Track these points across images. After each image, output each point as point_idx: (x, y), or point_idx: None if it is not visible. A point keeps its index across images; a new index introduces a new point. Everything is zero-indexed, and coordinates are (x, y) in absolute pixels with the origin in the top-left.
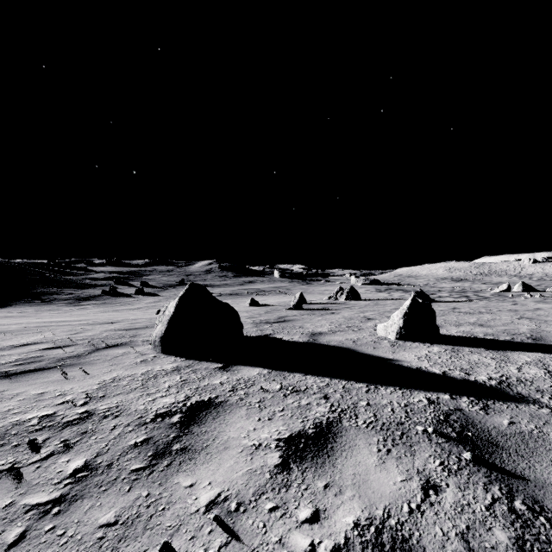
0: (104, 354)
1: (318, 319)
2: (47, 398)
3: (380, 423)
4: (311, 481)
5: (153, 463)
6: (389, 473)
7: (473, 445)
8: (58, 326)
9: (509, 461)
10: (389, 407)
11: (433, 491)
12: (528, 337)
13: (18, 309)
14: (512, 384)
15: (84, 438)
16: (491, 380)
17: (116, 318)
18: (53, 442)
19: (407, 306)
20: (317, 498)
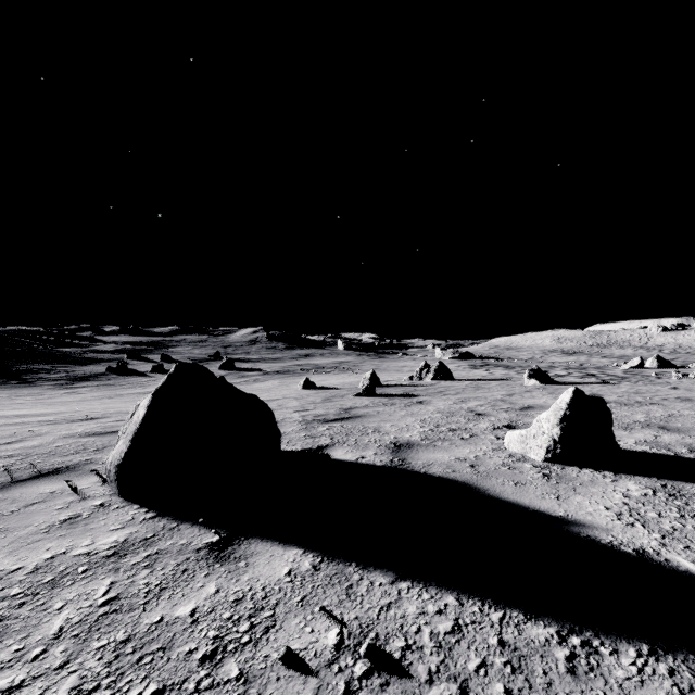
0: (14, 495)
1: (402, 414)
2: None
3: None
4: None
5: None
6: None
7: None
8: (1, 426)
9: None
10: None
11: None
12: None
13: None
14: None
15: None
16: None
17: (105, 410)
18: None
19: (566, 404)
20: None
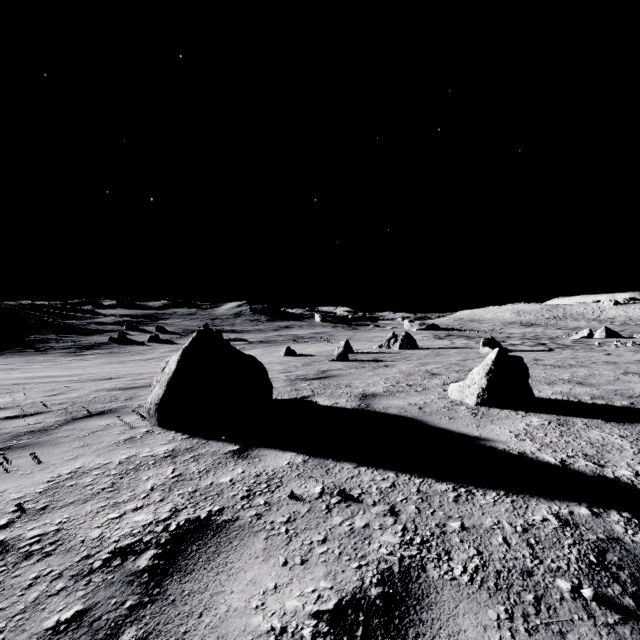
0: (80, 427)
1: (369, 374)
2: None
3: (492, 571)
4: None
5: None
6: None
7: None
8: (39, 383)
9: None
10: (498, 534)
11: None
12: None
13: (5, 360)
14: None
15: None
16: (639, 478)
17: (118, 372)
18: None
19: (492, 360)
20: None
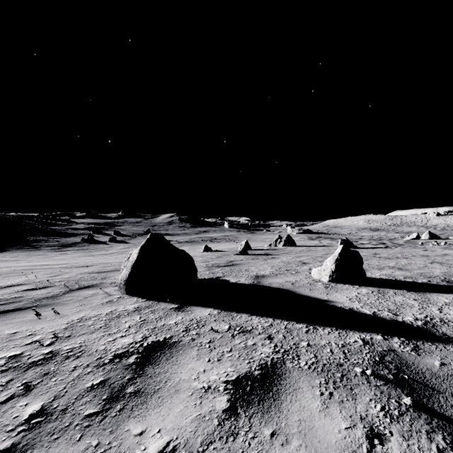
0: (76, 294)
1: (261, 263)
2: (18, 337)
3: (321, 364)
4: (258, 429)
5: (106, 408)
6: (333, 419)
7: (411, 388)
8: (41, 269)
9: (447, 405)
10: (328, 348)
11: (378, 440)
12: (442, 280)
13: (11, 254)
14: (437, 324)
15: (45, 380)
16: (417, 321)
17: (92, 262)
18: (15, 383)
19: (338, 253)
20: (264, 448)
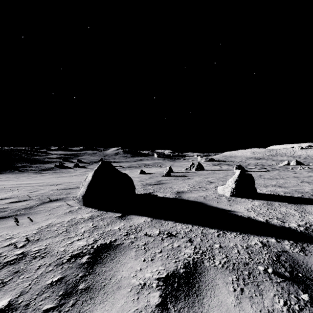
0: (47, 206)
1: (181, 182)
2: None
3: (231, 263)
4: None
5: (61, 303)
6: None
7: (305, 284)
8: (24, 187)
9: None
10: (235, 249)
11: None
12: (312, 195)
13: (5, 175)
14: None
15: (15, 277)
16: (300, 227)
17: (61, 181)
18: None
19: (237, 175)
20: None
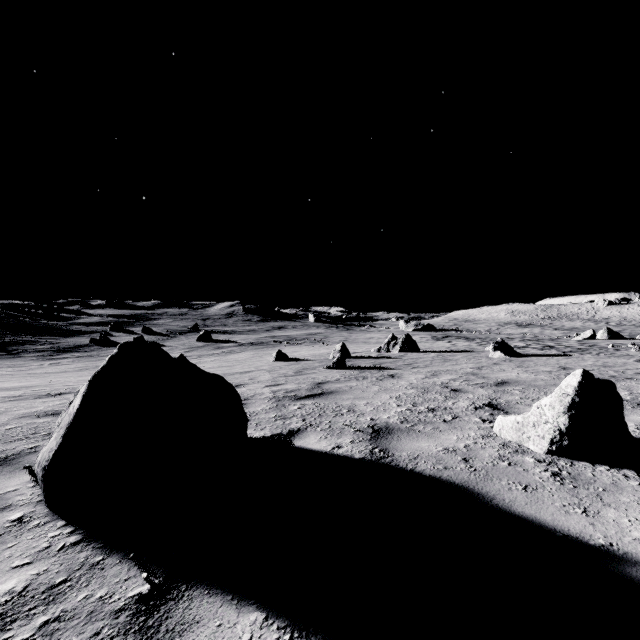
0: None
1: (375, 390)
2: None
3: None
4: None
5: None
6: None
7: None
8: None
9: None
10: None
11: None
12: None
13: None
14: None
15: None
16: None
17: (77, 384)
18: None
19: (574, 388)
20: None
